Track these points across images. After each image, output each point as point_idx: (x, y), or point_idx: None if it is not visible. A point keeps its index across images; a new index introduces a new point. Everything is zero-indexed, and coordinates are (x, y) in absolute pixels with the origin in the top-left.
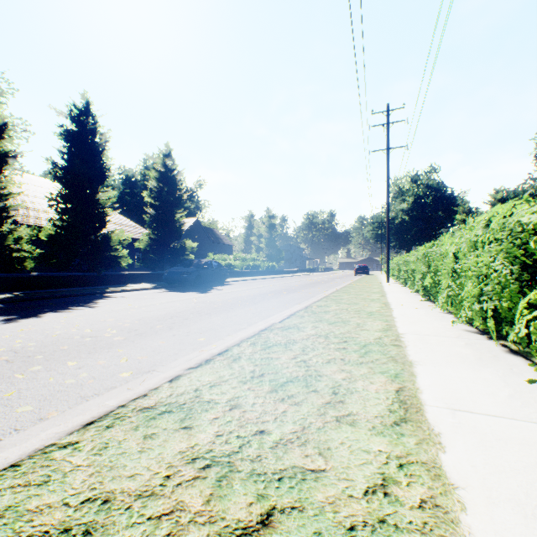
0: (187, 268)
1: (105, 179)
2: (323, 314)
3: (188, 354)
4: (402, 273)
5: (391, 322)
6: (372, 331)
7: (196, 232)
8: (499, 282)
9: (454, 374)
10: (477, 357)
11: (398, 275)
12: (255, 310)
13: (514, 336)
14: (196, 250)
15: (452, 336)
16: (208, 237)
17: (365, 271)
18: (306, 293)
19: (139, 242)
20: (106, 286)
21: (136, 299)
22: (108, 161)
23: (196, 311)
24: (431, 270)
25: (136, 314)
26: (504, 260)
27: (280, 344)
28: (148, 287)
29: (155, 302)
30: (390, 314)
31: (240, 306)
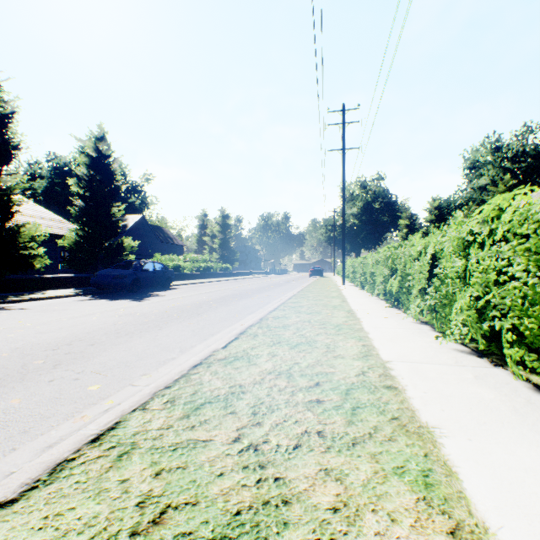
0: (122, 270)
1: (11, 159)
2: (282, 330)
3: (47, 431)
4: (358, 275)
5: (367, 341)
6: (350, 360)
7: (142, 231)
8: (525, 293)
9: (512, 461)
10: (509, 406)
11: (354, 277)
12: (196, 324)
13: (534, 365)
14: (142, 250)
15: (450, 363)
16: (156, 236)
17: (319, 273)
18: (261, 298)
19: (64, 240)
20: (11, 293)
21: (39, 311)
22: (17, 137)
23: (114, 330)
24: (397, 273)
25: (17, 338)
26: (529, 263)
27: (218, 398)
28: (69, 294)
29: (63, 316)
30: (361, 327)
31: (178, 319)
